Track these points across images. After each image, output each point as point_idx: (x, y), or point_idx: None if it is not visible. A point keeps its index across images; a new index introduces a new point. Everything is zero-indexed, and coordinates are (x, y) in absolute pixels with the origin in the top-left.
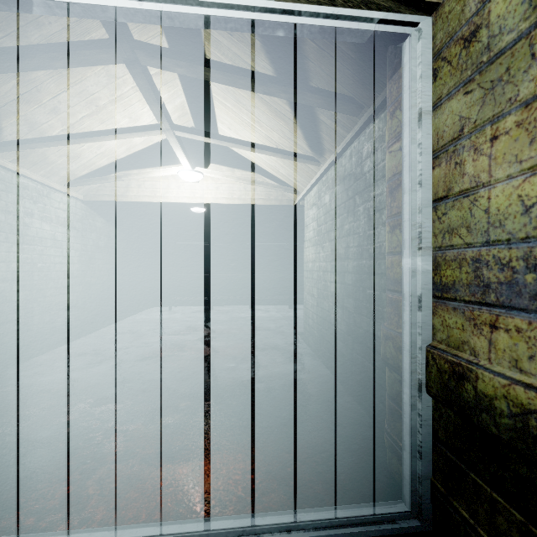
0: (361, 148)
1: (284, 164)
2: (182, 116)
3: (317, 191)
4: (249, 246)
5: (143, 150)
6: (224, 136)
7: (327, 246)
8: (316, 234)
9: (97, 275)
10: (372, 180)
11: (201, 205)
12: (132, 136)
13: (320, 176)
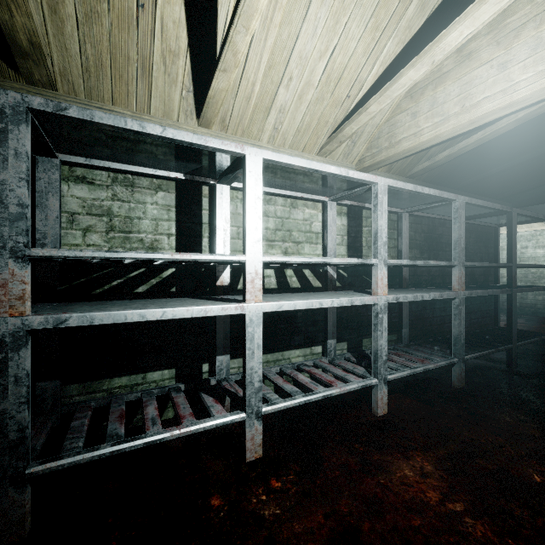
0: None
1: None
2: None
3: None
4: None
5: None
6: None
7: None
8: None
9: None
10: None
11: None
12: None
13: None
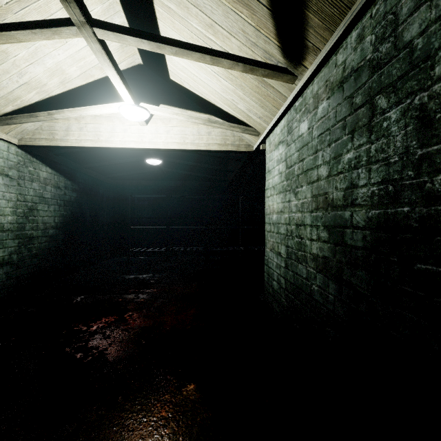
0: (393, 3)
1: (244, 94)
2: (125, 45)
3: (286, 124)
4: (205, 198)
5: (82, 87)
6: (163, 36)
7: (304, 190)
8: (284, 178)
9: (41, 228)
10: (440, 41)
11: (157, 156)
12: (35, 37)
13: (292, 100)
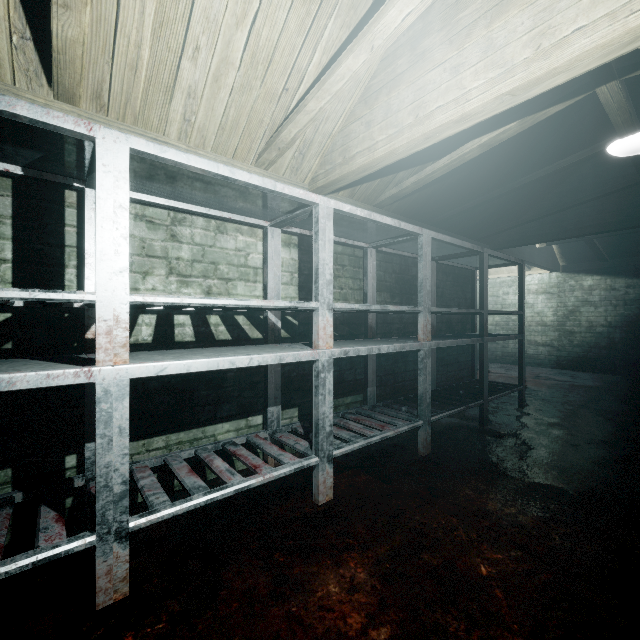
0: None
1: None
2: None
3: None
4: None
5: None
6: None
7: None
8: None
9: (585, 325)
10: None
11: None
12: None
13: None
